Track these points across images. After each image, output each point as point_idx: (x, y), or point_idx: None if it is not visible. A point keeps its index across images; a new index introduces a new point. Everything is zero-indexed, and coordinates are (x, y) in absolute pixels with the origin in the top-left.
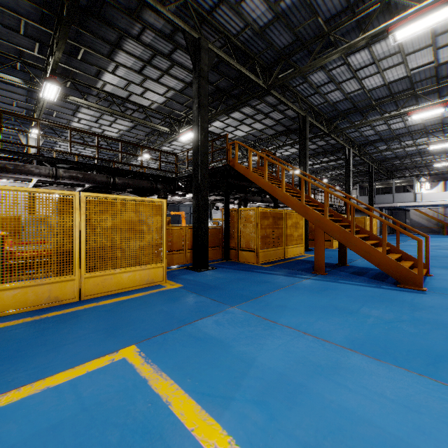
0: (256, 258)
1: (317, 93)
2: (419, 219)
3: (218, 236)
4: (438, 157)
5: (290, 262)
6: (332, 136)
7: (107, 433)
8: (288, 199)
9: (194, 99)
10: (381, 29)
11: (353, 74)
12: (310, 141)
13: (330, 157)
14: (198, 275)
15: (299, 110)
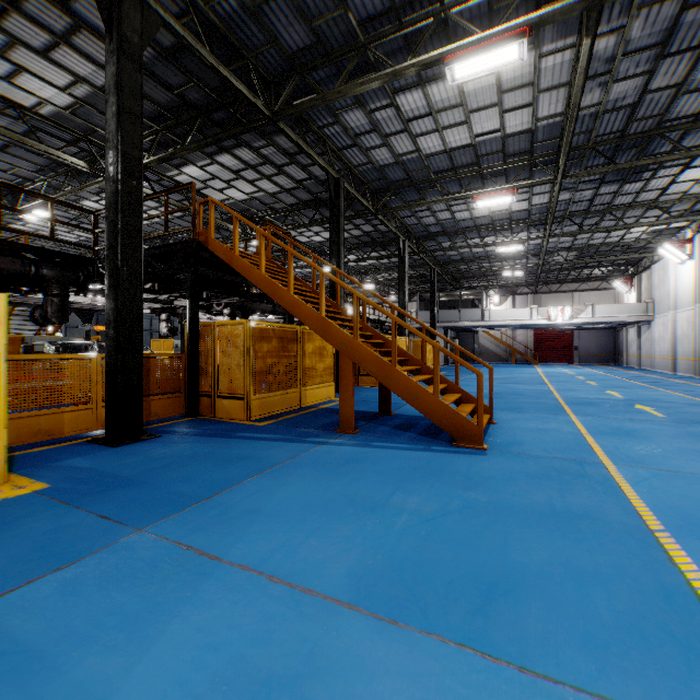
0: (246, 411)
1: (356, 145)
2: (488, 344)
3: (177, 372)
4: (508, 264)
5: (307, 414)
6: (381, 219)
7: None
8: (299, 306)
9: (108, 96)
10: (436, 57)
11: (405, 126)
12: (351, 223)
13: (380, 252)
14: (108, 455)
15: (330, 168)
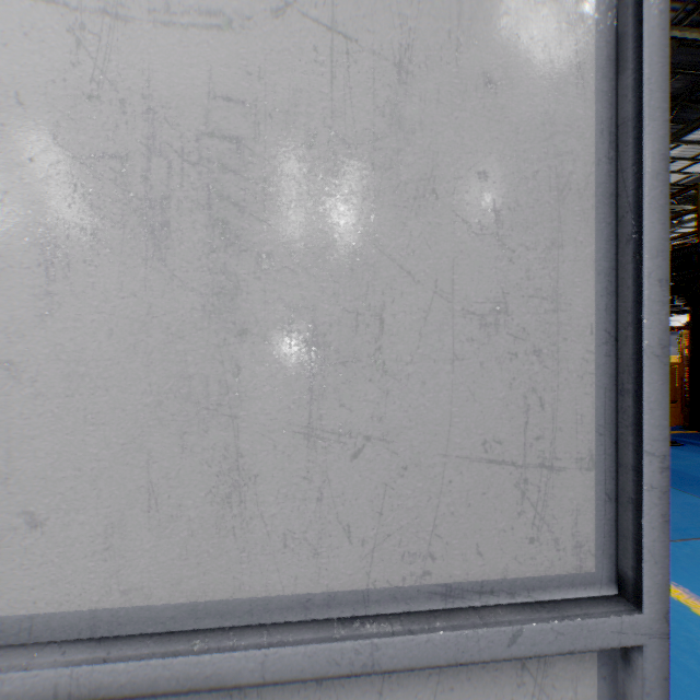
0: None
1: None
2: None
3: (671, 382)
4: None
5: None
6: None
7: (672, 653)
8: None
9: None
10: None
11: None
12: None
13: None
14: None
15: None
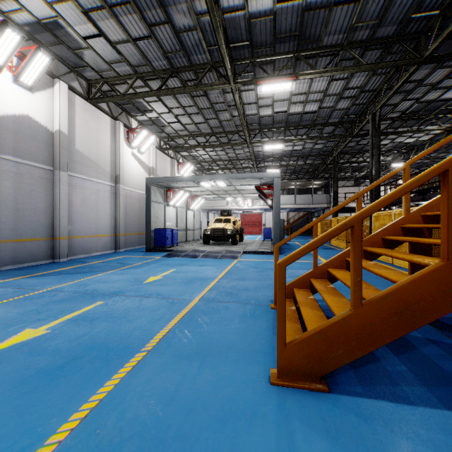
0: None
1: None
2: None
3: None
4: None
5: None
6: None
7: (301, 259)
8: None
9: None
10: None
11: None
12: None
13: None
14: None
15: None
